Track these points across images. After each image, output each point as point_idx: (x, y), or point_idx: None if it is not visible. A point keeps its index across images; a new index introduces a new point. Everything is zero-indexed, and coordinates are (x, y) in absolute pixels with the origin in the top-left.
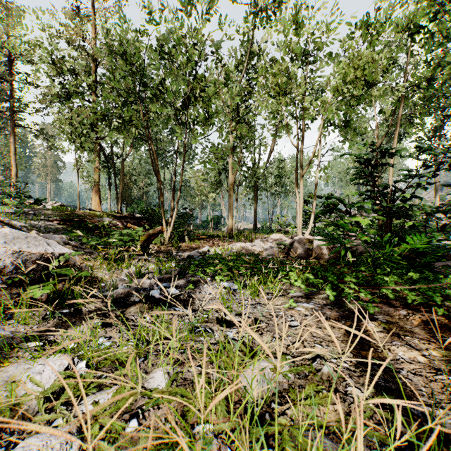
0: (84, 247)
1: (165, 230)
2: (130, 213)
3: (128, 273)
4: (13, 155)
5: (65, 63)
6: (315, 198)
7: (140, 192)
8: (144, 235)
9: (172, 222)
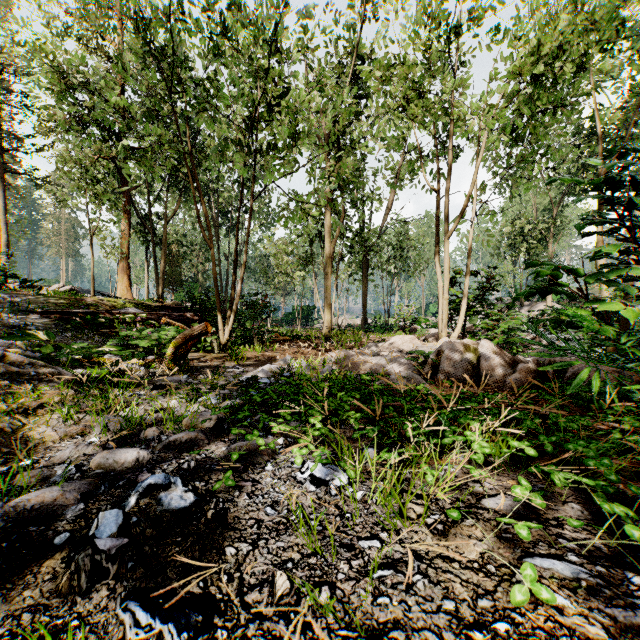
0: (42, 364)
1: (220, 329)
2: (175, 302)
3: (107, 424)
4: (3, 215)
5: (74, 72)
6: (468, 275)
7: (195, 271)
8: (177, 338)
9: (232, 315)
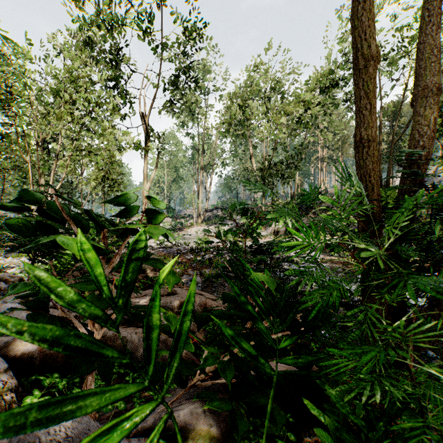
0: None
1: None
2: None
3: None
4: None
5: None
6: None
7: None
8: None
9: None
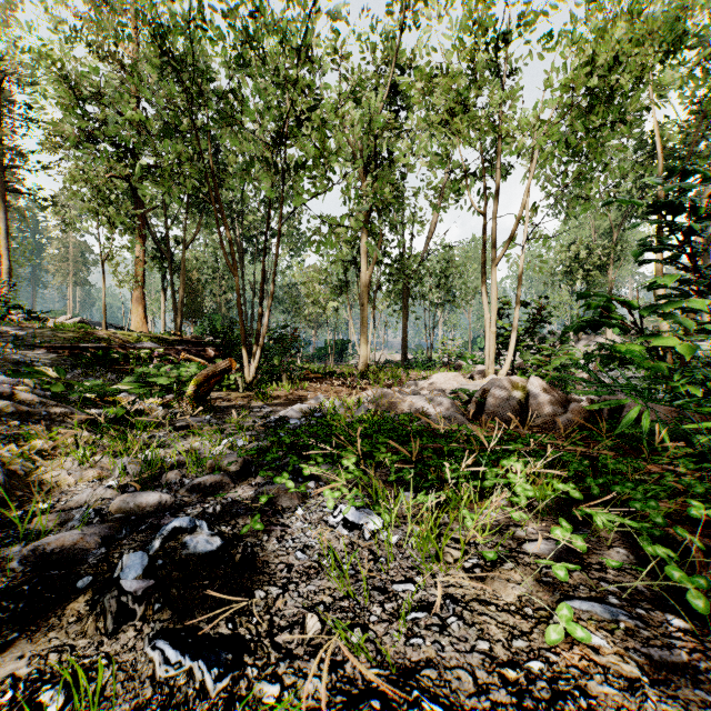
0: (54, 403)
1: (245, 365)
2: (195, 336)
3: (125, 467)
4: (4, 239)
5: (84, 81)
6: (517, 306)
7: (217, 301)
8: (198, 375)
9: (258, 350)
